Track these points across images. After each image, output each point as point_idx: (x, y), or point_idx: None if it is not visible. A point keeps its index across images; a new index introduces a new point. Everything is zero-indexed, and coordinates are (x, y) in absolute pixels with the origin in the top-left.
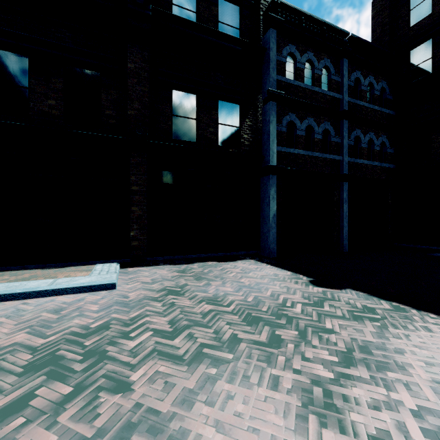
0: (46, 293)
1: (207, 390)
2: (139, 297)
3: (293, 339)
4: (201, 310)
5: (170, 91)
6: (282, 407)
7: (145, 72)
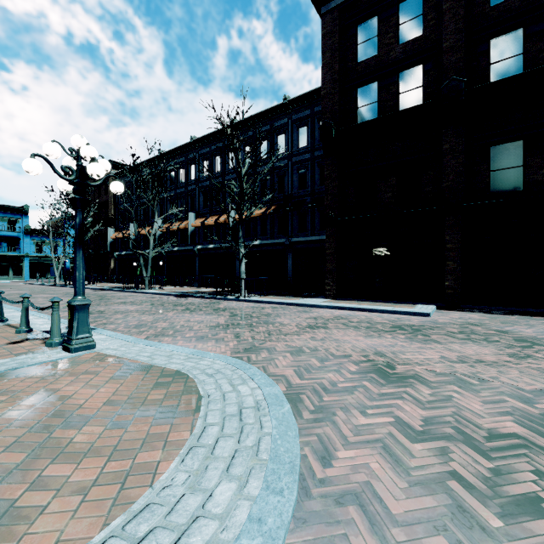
0: (390, 312)
1: (463, 344)
2: (444, 322)
3: (542, 349)
4: (485, 332)
5: (487, 151)
6: (495, 352)
7: (459, 146)
